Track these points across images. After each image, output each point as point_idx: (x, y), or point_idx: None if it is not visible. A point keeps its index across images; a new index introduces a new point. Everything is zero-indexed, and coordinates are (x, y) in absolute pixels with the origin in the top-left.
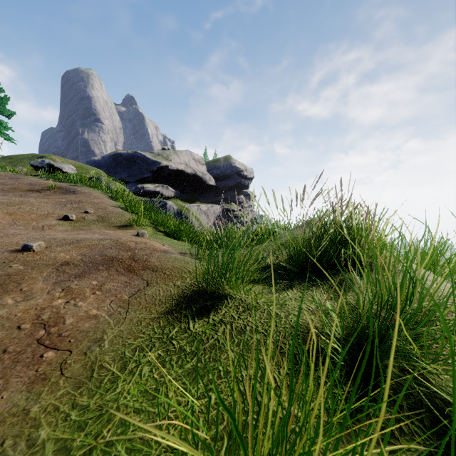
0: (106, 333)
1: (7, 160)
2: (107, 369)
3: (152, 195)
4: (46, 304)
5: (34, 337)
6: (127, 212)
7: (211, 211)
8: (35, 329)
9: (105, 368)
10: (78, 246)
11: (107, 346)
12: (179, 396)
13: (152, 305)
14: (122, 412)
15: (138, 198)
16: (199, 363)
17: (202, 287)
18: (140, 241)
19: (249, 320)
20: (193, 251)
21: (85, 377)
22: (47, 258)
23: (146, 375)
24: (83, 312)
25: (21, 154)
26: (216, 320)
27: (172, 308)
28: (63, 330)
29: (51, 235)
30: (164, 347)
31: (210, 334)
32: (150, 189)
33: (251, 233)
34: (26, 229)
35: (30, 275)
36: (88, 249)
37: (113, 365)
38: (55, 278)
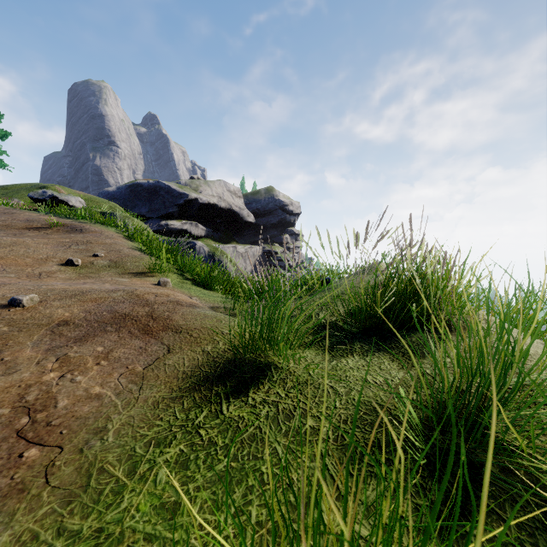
0: (111, 419)
1: (0, 191)
2: (109, 473)
3: (179, 234)
4: (34, 380)
5: (13, 427)
6: (147, 255)
7: (250, 254)
8: (15, 416)
9: (106, 472)
10: (82, 300)
11: (111, 439)
12: (208, 513)
13: (174, 379)
14: (128, 539)
15: (161, 238)
16: (235, 461)
17: (239, 354)
18: (161, 293)
19: (300, 399)
20: (228, 305)
21: (79, 486)
22: (40, 316)
23: (163, 481)
24: (81, 390)
25: (17, 184)
26: (257, 399)
27: (199, 384)
28: (54, 416)
29: (49, 285)
30: (188, 439)
31: (249, 420)
32: (176, 226)
33: (299, 282)
34: (17, 277)
35: (17, 339)
36: (94, 303)
37: (118, 468)
38: (49, 343)
